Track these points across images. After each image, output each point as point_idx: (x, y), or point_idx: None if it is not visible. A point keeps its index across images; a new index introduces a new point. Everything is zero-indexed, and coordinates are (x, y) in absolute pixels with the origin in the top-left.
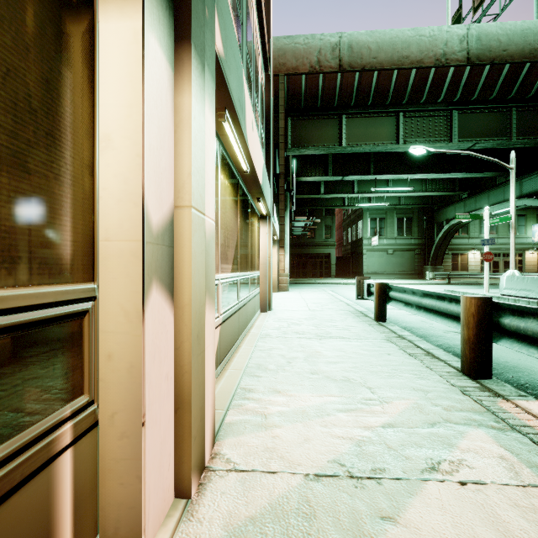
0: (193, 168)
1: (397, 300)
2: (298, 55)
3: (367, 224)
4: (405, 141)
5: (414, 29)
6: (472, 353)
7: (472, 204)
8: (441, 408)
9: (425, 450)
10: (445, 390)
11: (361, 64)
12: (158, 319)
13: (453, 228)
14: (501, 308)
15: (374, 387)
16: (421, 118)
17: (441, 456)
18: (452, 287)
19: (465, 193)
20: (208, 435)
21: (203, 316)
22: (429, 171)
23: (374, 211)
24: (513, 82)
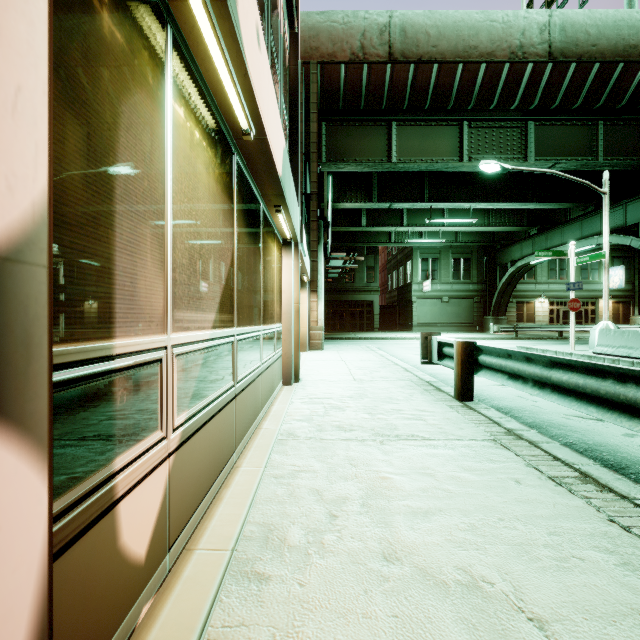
0: None
1: (492, 369)
2: (335, 37)
3: (418, 265)
4: (470, 158)
5: (483, 11)
6: None
7: (542, 242)
8: None
9: None
10: None
11: (418, 53)
12: None
13: (519, 271)
14: None
15: (548, 618)
16: (490, 130)
17: None
18: (523, 342)
19: (534, 229)
20: None
21: None
22: (495, 200)
23: (426, 250)
24: (602, 87)
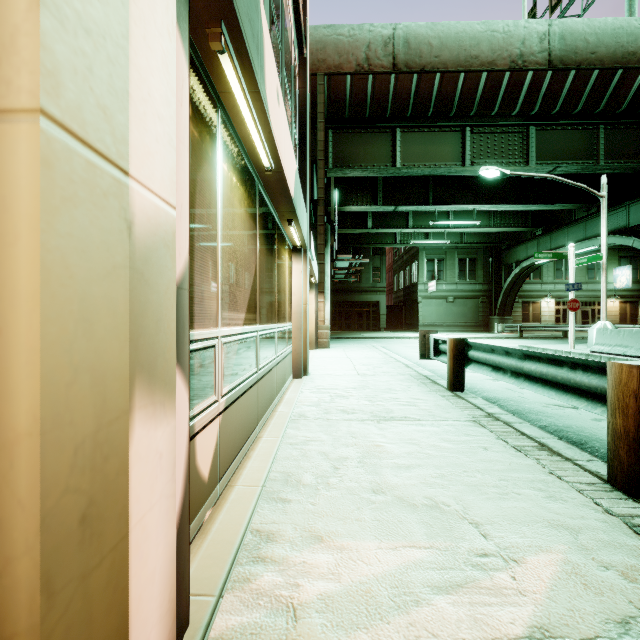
0: None
1: (480, 362)
2: (341, 49)
3: (423, 265)
4: (473, 163)
5: (484, 22)
6: (634, 456)
7: (547, 243)
8: (617, 573)
9: None
10: (602, 525)
11: (420, 64)
12: None
13: (525, 271)
14: None
15: (483, 522)
16: (492, 135)
17: None
18: (526, 341)
19: (539, 230)
20: None
21: (116, 447)
22: (498, 202)
23: (431, 250)
24: (602, 93)
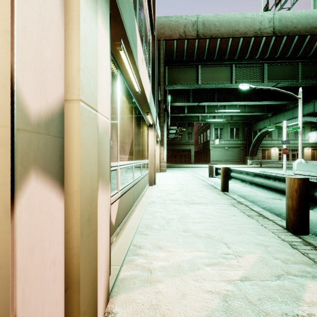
0: (83, 65)
1: (235, 178)
2: (171, 28)
3: (212, 131)
4: (236, 81)
5: (241, 13)
6: (295, 217)
7: (274, 120)
8: (280, 261)
9: (279, 305)
10: (279, 244)
11: (210, 34)
12: (39, 208)
13: (263, 134)
14: (315, 186)
15: (229, 243)
16: (245, 68)
17: (293, 310)
18: (263, 169)
19: (270, 114)
20: (101, 300)
21: (95, 199)
22: (249, 100)
23: (216, 124)
24: (300, 47)
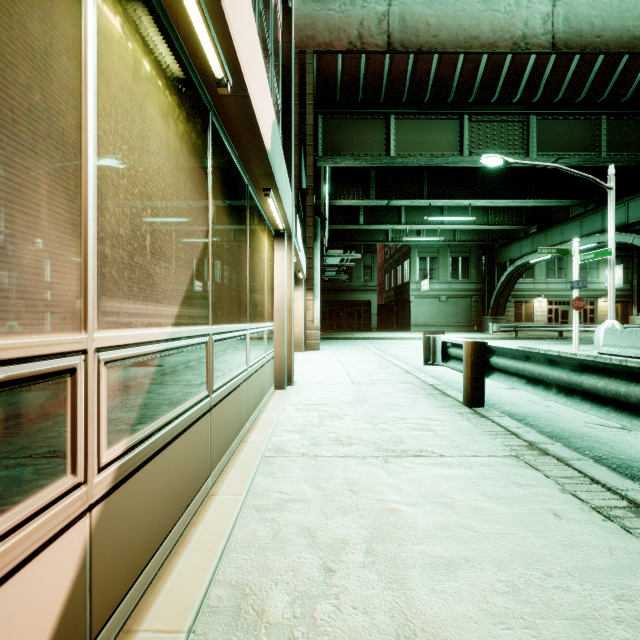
0: None
1: (507, 372)
2: (332, 25)
3: (416, 264)
4: (471, 153)
5: (485, 0)
6: None
7: (541, 241)
8: None
9: None
10: None
11: (417, 43)
12: None
13: (518, 270)
14: None
15: None
16: (491, 124)
17: None
18: (523, 342)
19: (533, 227)
20: None
21: None
22: (495, 197)
23: (424, 248)
24: (606, 80)
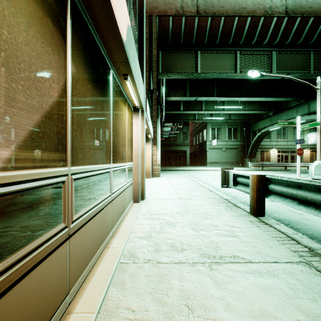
0: None
1: (281, 195)
2: (166, 1)
3: (209, 131)
4: (241, 71)
5: None
6: None
7: (275, 119)
8: None
9: None
10: None
11: (213, 11)
12: None
13: (263, 134)
14: None
15: None
16: (252, 56)
17: None
18: (267, 172)
19: (271, 112)
20: None
21: None
22: (252, 96)
23: (213, 123)
24: (314, 31)
